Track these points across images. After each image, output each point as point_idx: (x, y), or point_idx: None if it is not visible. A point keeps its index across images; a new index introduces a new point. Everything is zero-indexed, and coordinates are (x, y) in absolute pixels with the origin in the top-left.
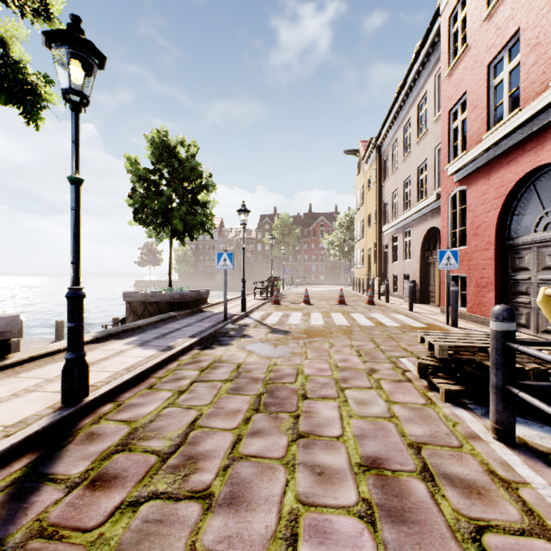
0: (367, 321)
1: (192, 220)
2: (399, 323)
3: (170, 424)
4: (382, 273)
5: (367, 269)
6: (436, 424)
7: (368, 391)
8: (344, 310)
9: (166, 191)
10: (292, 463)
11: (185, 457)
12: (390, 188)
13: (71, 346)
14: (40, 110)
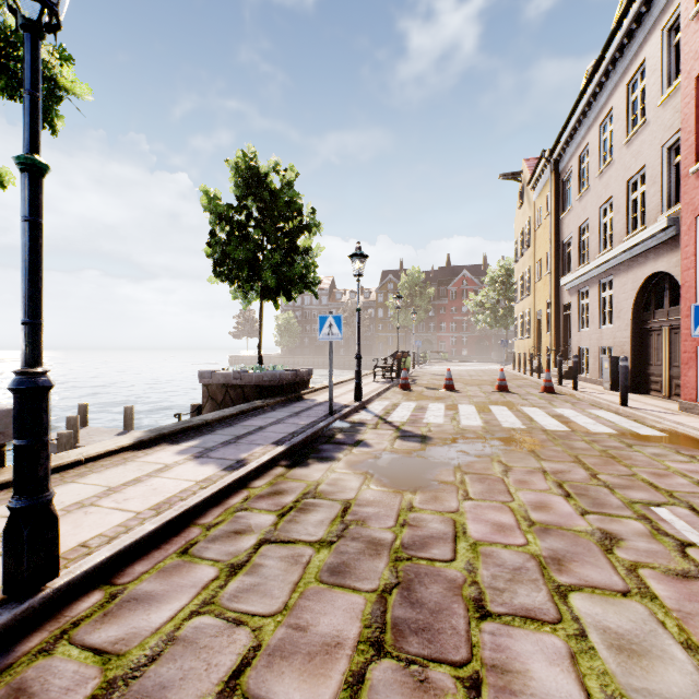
0: (553, 422)
1: (287, 273)
2: (612, 427)
3: (184, 678)
4: (561, 346)
5: (534, 341)
6: None
7: (623, 603)
8: (509, 401)
9: (253, 234)
10: None
11: None
12: (574, 219)
13: (18, 484)
14: (56, 103)
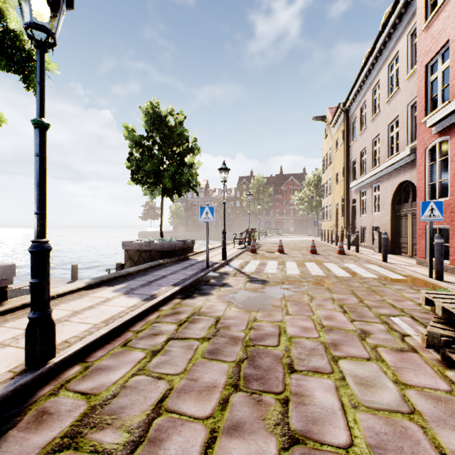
0: (342, 271)
1: (179, 179)
2: (376, 274)
3: (133, 403)
4: (350, 225)
5: (334, 222)
6: None
7: (367, 364)
8: (317, 259)
9: (157, 154)
10: None
11: None
12: (358, 147)
13: (33, 304)
14: None
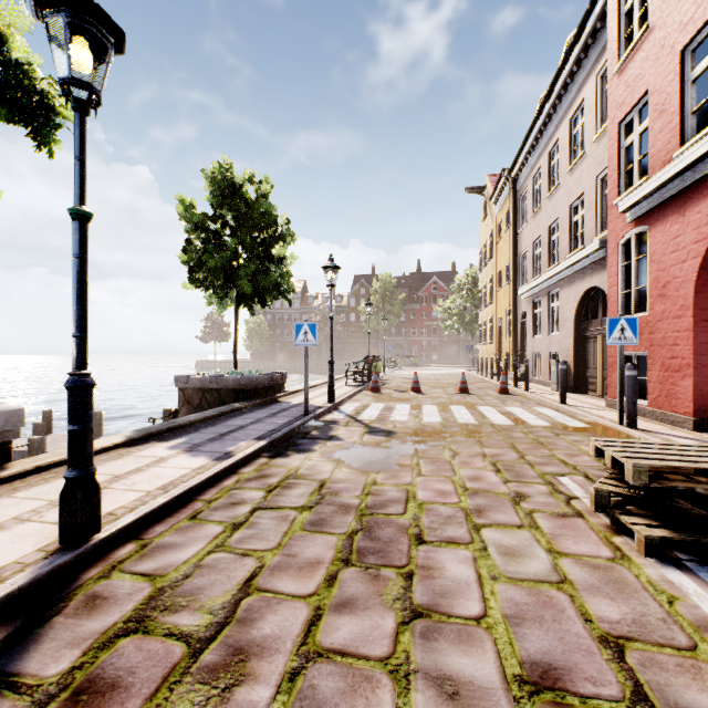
0: (501, 418)
1: (263, 281)
2: (549, 421)
3: (213, 584)
4: (518, 351)
5: (496, 346)
6: (640, 598)
7: (517, 532)
8: (468, 401)
9: (230, 243)
10: (404, 671)
11: (229, 649)
12: (529, 235)
13: (72, 459)
14: (55, 130)
